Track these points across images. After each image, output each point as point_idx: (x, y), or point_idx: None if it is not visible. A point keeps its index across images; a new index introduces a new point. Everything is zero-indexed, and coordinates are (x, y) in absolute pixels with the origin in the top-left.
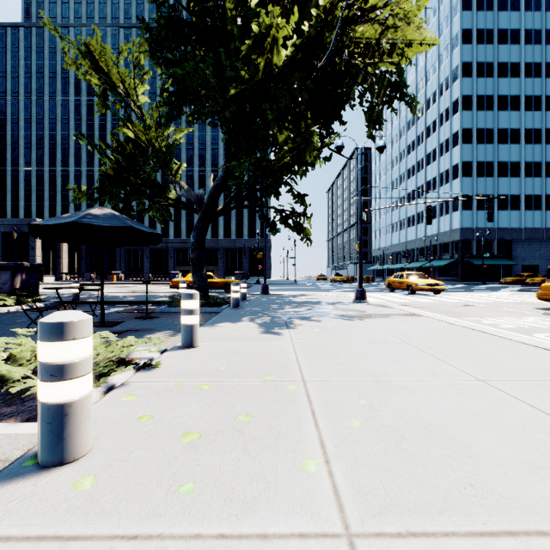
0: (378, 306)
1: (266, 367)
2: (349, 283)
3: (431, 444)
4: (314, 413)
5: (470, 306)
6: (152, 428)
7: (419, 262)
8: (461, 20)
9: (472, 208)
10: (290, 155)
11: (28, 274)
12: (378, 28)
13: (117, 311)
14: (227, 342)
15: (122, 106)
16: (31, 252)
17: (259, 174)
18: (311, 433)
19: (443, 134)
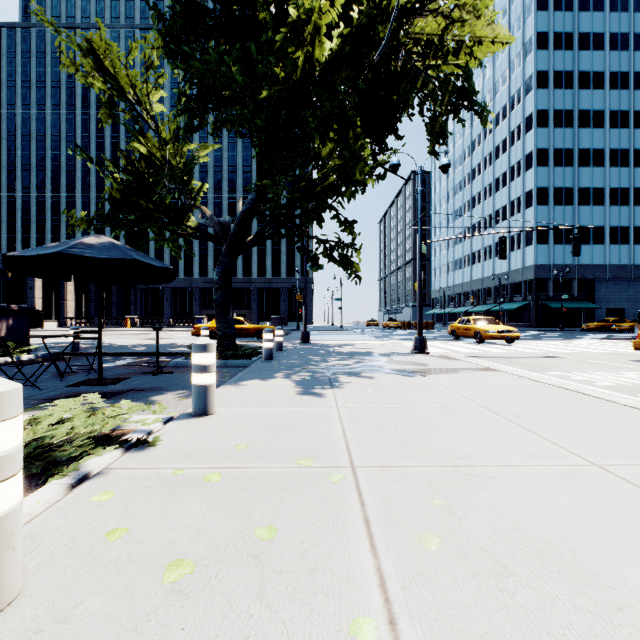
0: (442, 358)
1: (302, 444)
2: (404, 329)
3: (552, 584)
4: (368, 523)
5: (552, 357)
6: (124, 552)
7: (487, 305)
8: (535, 21)
9: (548, 242)
10: (336, 173)
11: (16, 319)
12: (442, 22)
13: (122, 364)
14: (253, 407)
15: (132, 117)
16: (29, 293)
17: (296, 196)
18: (365, 561)
19: (515, 155)
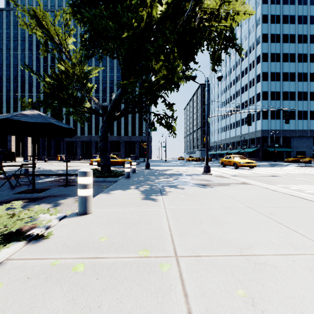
0: (219, 177)
1: (143, 237)
2: (197, 161)
3: None
4: None
5: (275, 176)
6: None
7: (237, 149)
8: (261, 9)
9: (268, 118)
10: (163, 79)
11: None
12: (218, 2)
13: (49, 180)
14: (115, 208)
15: (57, 51)
16: (8, 143)
17: (142, 90)
18: None
19: (251, 75)
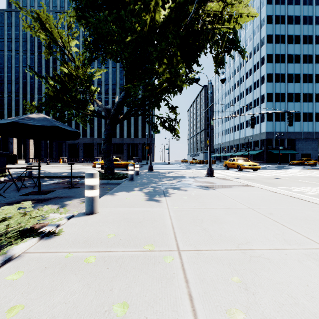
0: (222, 179)
1: (148, 234)
2: (200, 164)
3: None
4: (191, 299)
5: (279, 179)
6: None
7: (241, 152)
8: (266, 10)
9: (272, 120)
10: (166, 82)
11: None
12: (221, 4)
13: (53, 183)
14: (120, 208)
15: (61, 54)
16: (10, 145)
17: (146, 93)
18: None
19: (256, 77)
